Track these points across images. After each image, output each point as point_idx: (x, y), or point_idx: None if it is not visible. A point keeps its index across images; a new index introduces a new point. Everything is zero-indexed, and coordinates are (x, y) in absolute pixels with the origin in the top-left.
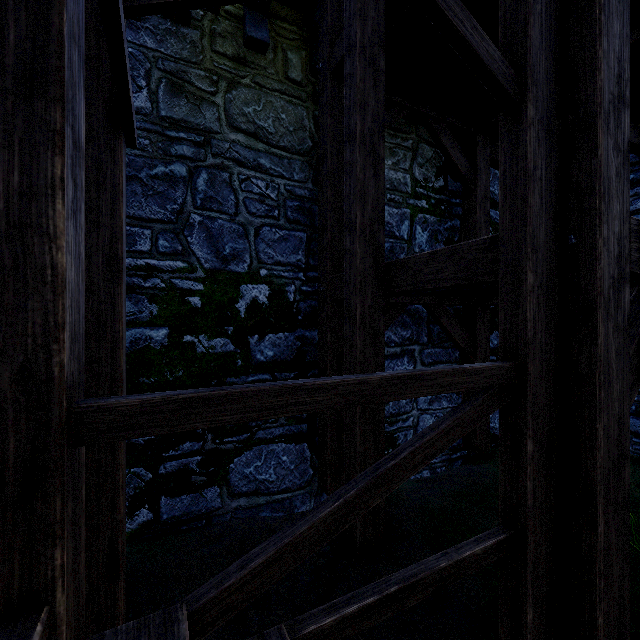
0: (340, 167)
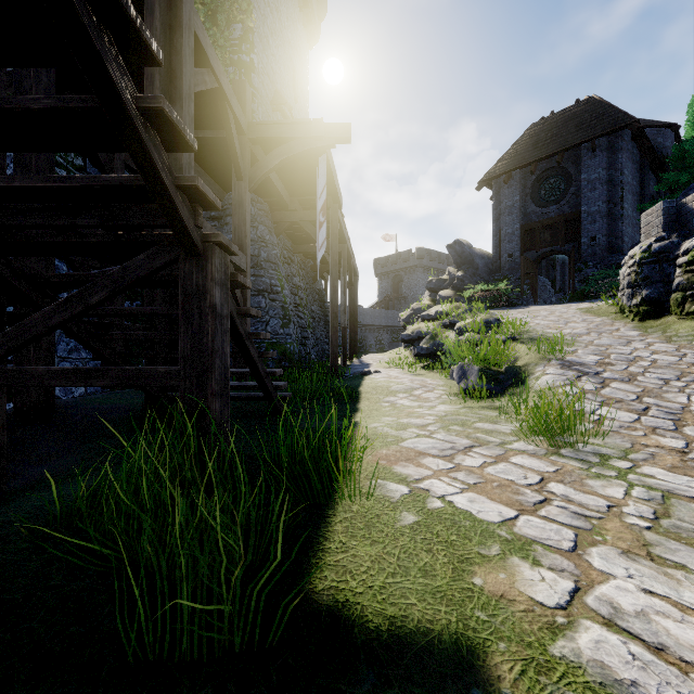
0: None
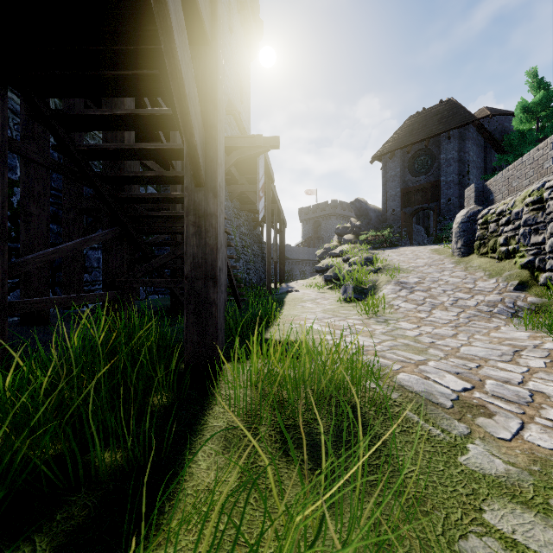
0: (80, 141)
